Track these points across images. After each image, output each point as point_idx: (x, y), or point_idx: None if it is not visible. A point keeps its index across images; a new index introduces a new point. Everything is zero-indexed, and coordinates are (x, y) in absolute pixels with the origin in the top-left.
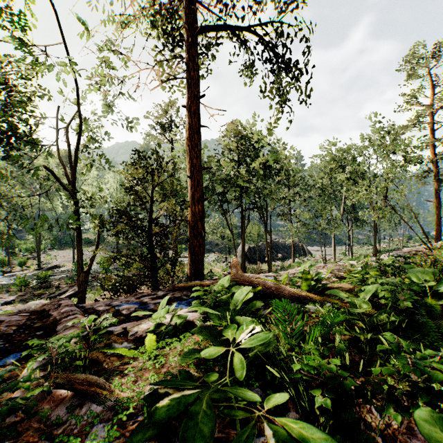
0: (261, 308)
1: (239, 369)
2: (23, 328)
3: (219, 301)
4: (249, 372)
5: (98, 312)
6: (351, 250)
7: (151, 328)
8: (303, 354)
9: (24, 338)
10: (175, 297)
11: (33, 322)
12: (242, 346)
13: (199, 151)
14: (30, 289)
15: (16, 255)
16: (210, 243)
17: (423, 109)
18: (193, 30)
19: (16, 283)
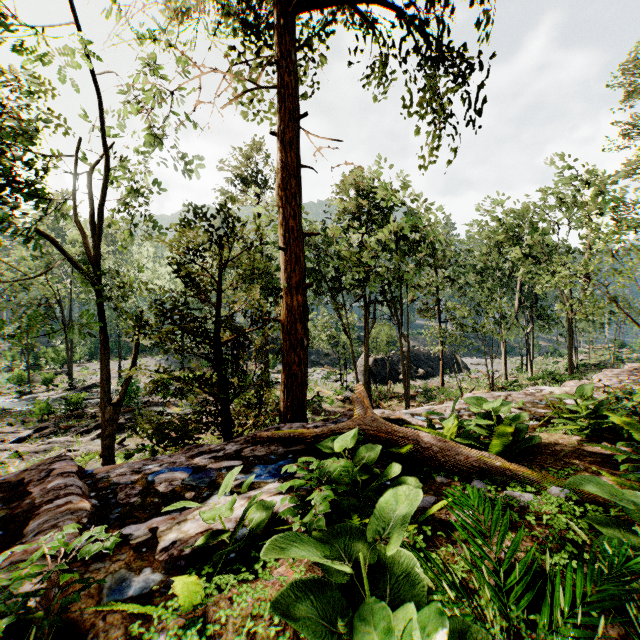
0: None
1: None
2: None
3: (339, 504)
4: None
5: (115, 488)
6: (531, 365)
7: (198, 542)
8: None
9: None
10: (256, 456)
11: None
12: None
13: (299, 207)
14: (55, 419)
15: (41, 368)
16: (317, 352)
17: None
18: (289, 6)
19: (34, 410)
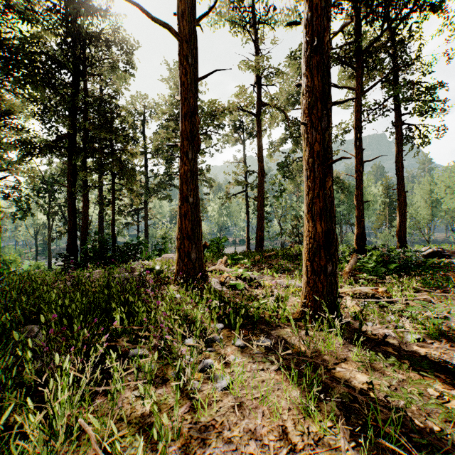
0: None
1: None
2: None
3: None
4: None
5: None
6: None
7: None
8: None
9: None
10: None
11: None
12: None
13: None
14: None
15: None
16: None
17: None
18: None
19: None
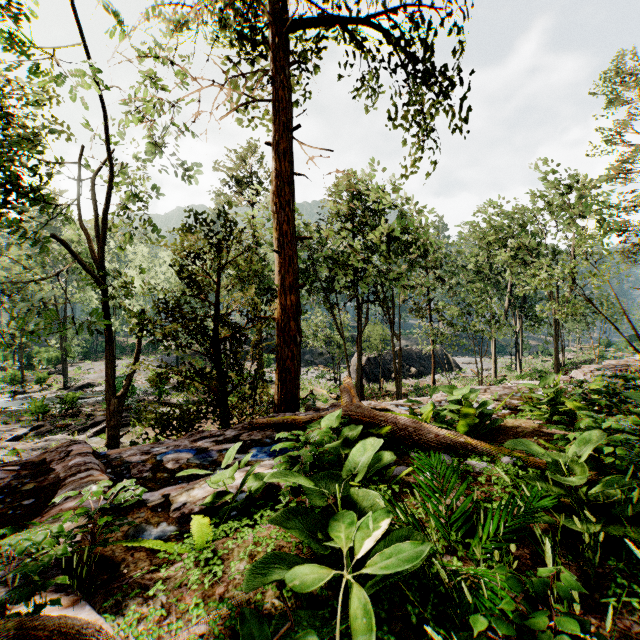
0: (391, 462)
1: (358, 630)
2: (4, 493)
3: (321, 459)
4: (375, 598)
5: (128, 465)
6: (520, 363)
7: (206, 500)
8: (472, 561)
9: (2, 511)
10: (253, 440)
11: (22, 483)
12: (364, 569)
13: (293, 213)
14: (51, 418)
15: (34, 368)
16: (311, 351)
17: (632, 151)
18: (283, 25)
19: (30, 409)
